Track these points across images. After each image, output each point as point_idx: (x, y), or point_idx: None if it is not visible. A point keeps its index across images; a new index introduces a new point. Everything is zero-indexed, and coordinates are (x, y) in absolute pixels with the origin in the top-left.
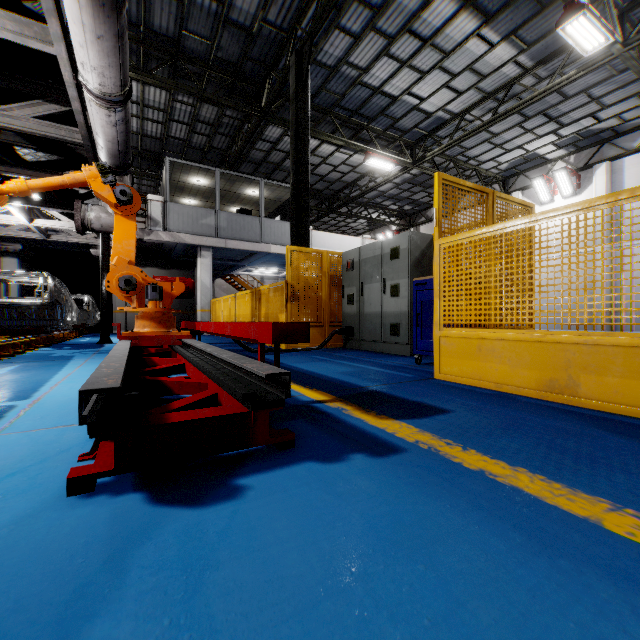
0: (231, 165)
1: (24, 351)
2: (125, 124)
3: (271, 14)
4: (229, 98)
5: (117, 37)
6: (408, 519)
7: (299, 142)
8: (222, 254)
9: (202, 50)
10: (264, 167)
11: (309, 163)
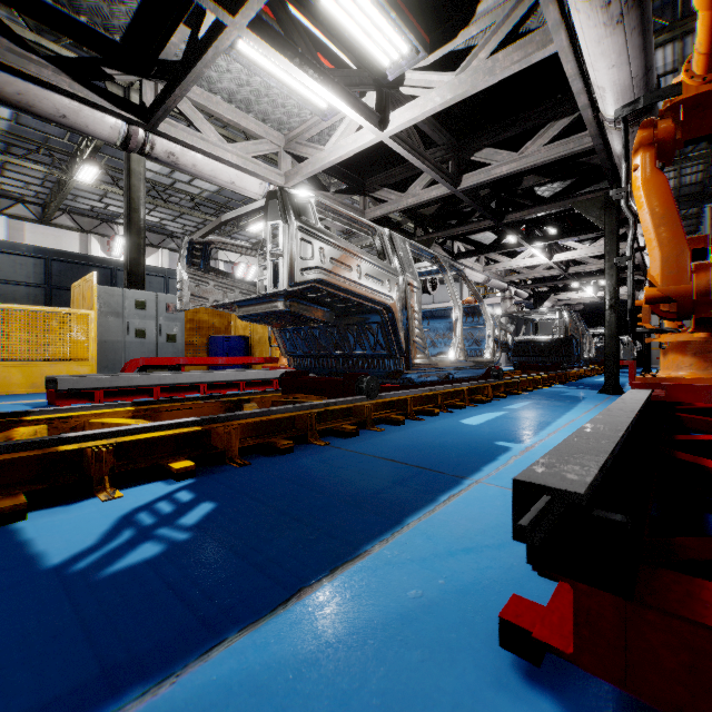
0: None
1: (602, 372)
2: None
3: None
4: None
5: None
6: None
7: None
8: None
9: None
10: None
11: None
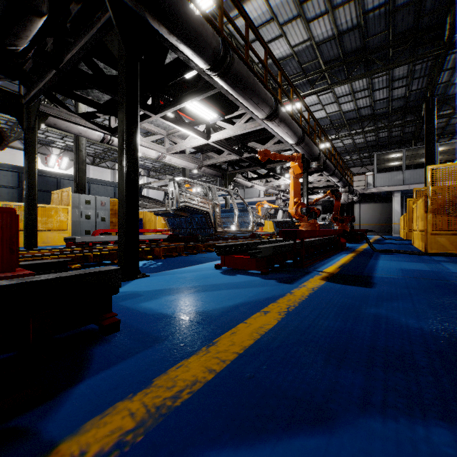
0: (416, 140)
1: None
2: (342, 182)
3: (413, 88)
4: (405, 115)
5: (337, 177)
6: (348, 244)
7: (427, 144)
8: (412, 191)
9: (384, 110)
10: (448, 127)
11: (434, 151)
